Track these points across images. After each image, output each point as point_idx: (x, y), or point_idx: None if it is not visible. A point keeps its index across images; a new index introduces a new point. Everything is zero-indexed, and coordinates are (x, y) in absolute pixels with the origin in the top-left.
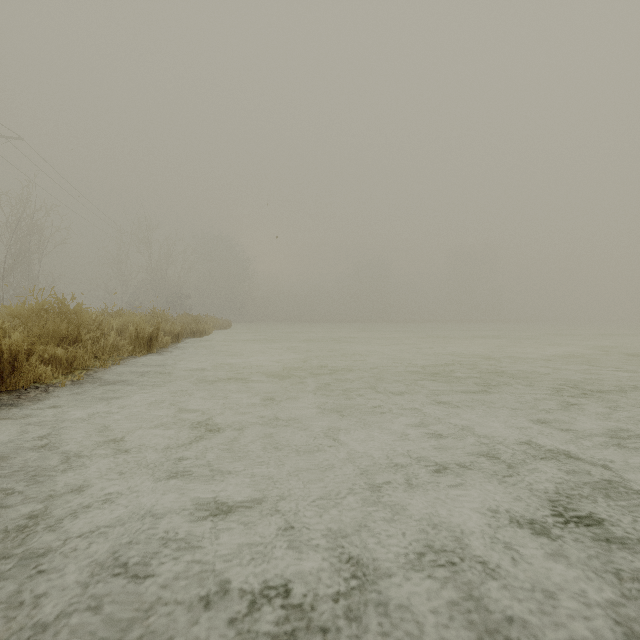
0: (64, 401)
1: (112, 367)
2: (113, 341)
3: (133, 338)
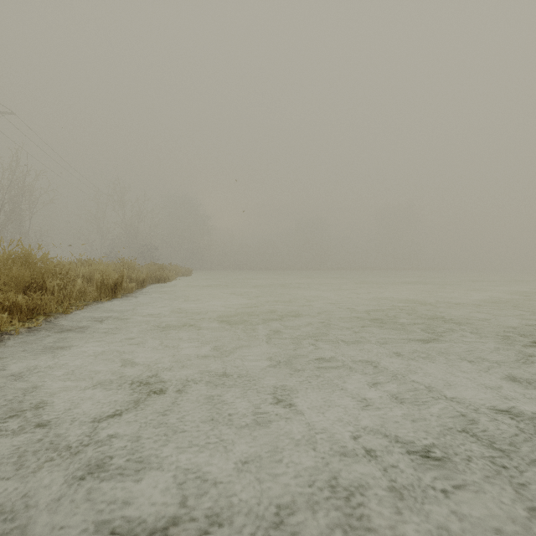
0: (12, 351)
1: (74, 313)
2: (81, 287)
3: (99, 285)
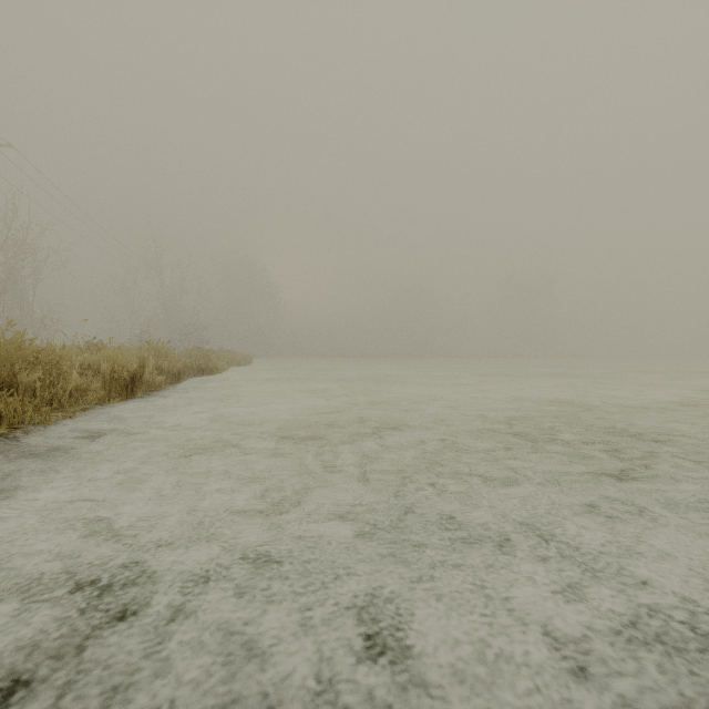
0: None
1: (59, 423)
2: (82, 383)
3: (107, 379)
